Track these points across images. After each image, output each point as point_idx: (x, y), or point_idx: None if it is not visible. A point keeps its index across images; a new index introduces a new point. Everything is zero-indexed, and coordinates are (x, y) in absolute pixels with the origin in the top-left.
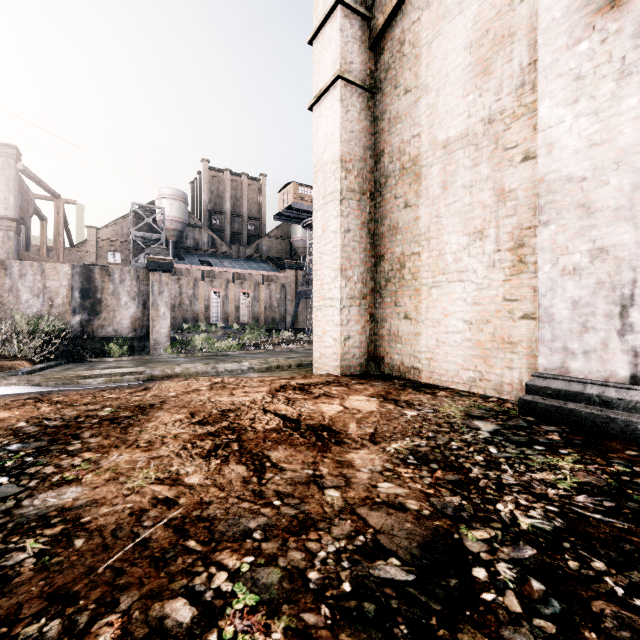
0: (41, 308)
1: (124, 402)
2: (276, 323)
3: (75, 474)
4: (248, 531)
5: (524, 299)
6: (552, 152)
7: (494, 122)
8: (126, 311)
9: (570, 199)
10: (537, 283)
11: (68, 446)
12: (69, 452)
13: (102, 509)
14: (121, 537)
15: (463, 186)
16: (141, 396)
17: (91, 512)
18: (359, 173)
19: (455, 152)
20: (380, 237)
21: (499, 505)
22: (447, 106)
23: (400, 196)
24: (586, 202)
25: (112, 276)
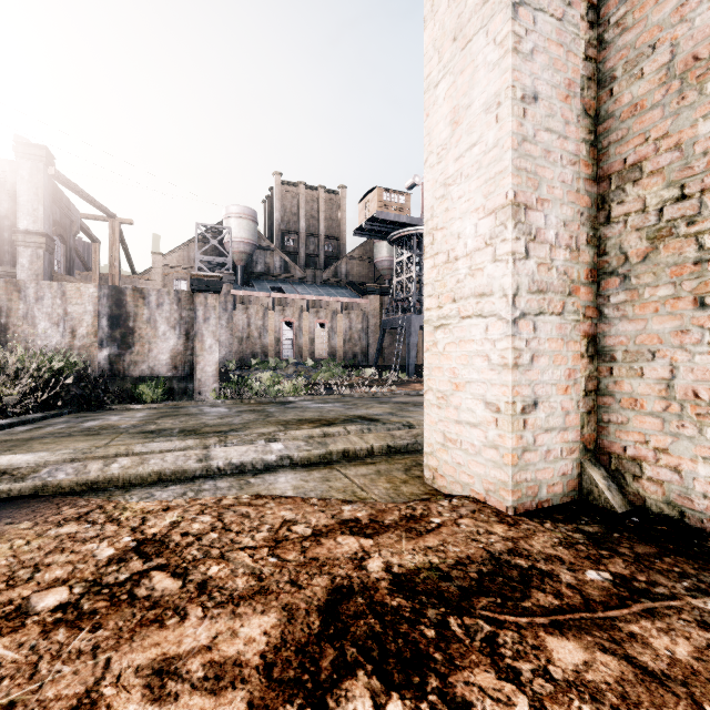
0: (61, 340)
1: None
2: (357, 358)
3: None
4: None
5: None
6: None
7: None
8: (164, 343)
9: None
10: None
11: None
12: None
13: None
14: None
15: None
16: None
17: None
18: None
19: None
20: (623, 117)
21: None
22: None
23: None
24: None
25: (147, 299)
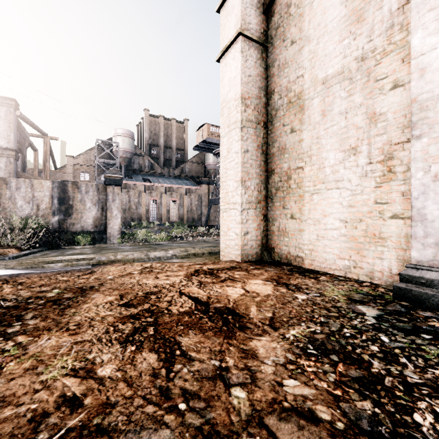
0: (31, 211)
1: (71, 284)
2: (195, 221)
3: (0, 361)
4: None
5: (393, 202)
6: (424, 75)
7: (366, 59)
8: (90, 213)
9: None
10: (405, 189)
11: (8, 328)
12: (6, 335)
13: (5, 411)
14: None
15: (339, 113)
16: (86, 279)
17: None
18: (255, 107)
19: (332, 86)
20: (271, 156)
21: (416, 415)
22: (326, 50)
23: (287, 124)
24: None
25: (80, 189)
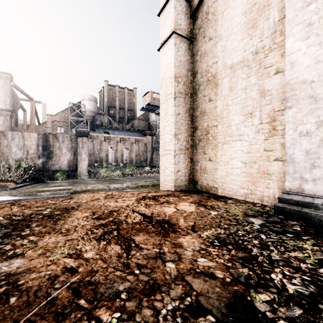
0: (22, 155)
1: (58, 206)
2: (142, 163)
3: (22, 250)
4: (118, 293)
5: (276, 150)
6: (293, 67)
7: (259, 53)
8: (65, 157)
9: (304, 93)
10: (283, 141)
11: (22, 232)
12: (22, 236)
13: (32, 275)
14: (39, 296)
15: (241, 89)
16: (67, 202)
17: (25, 277)
18: (184, 83)
19: (237, 70)
20: (195, 117)
21: (272, 275)
22: (232, 46)
23: (206, 95)
24: (314, 95)
25: (58, 139)
